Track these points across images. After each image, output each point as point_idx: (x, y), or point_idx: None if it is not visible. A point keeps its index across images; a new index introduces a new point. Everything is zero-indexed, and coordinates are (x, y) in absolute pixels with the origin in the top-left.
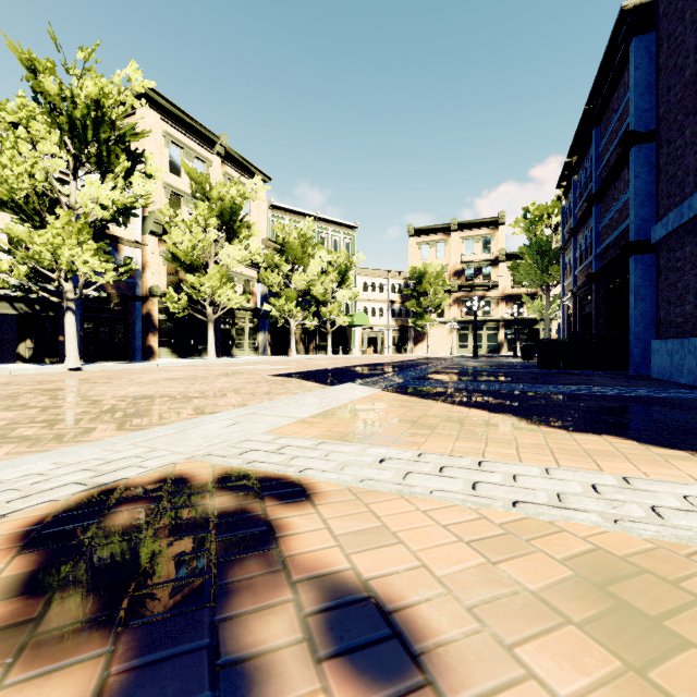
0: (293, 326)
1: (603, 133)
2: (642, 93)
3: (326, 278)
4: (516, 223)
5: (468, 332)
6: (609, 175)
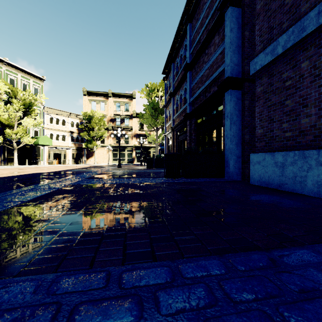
0: None
1: (195, 25)
2: None
3: (10, 107)
4: (142, 91)
5: (118, 152)
6: (202, 45)
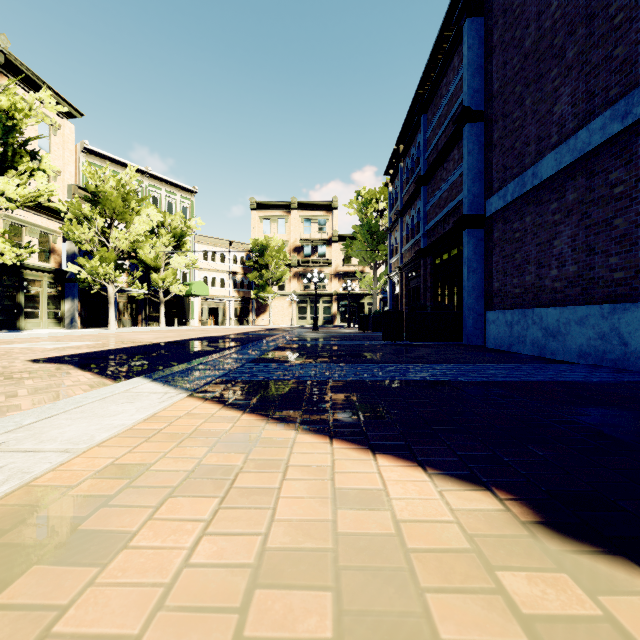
0: (112, 293)
1: (431, 119)
2: (473, 73)
3: (157, 241)
4: (350, 204)
5: (307, 305)
6: (439, 156)
